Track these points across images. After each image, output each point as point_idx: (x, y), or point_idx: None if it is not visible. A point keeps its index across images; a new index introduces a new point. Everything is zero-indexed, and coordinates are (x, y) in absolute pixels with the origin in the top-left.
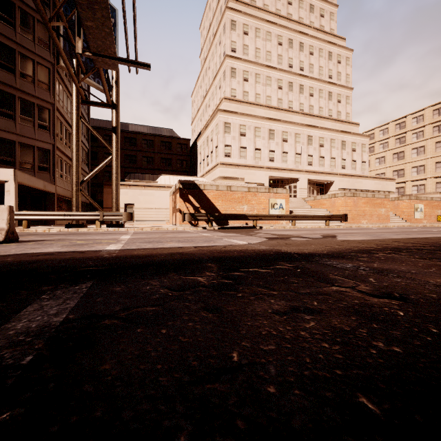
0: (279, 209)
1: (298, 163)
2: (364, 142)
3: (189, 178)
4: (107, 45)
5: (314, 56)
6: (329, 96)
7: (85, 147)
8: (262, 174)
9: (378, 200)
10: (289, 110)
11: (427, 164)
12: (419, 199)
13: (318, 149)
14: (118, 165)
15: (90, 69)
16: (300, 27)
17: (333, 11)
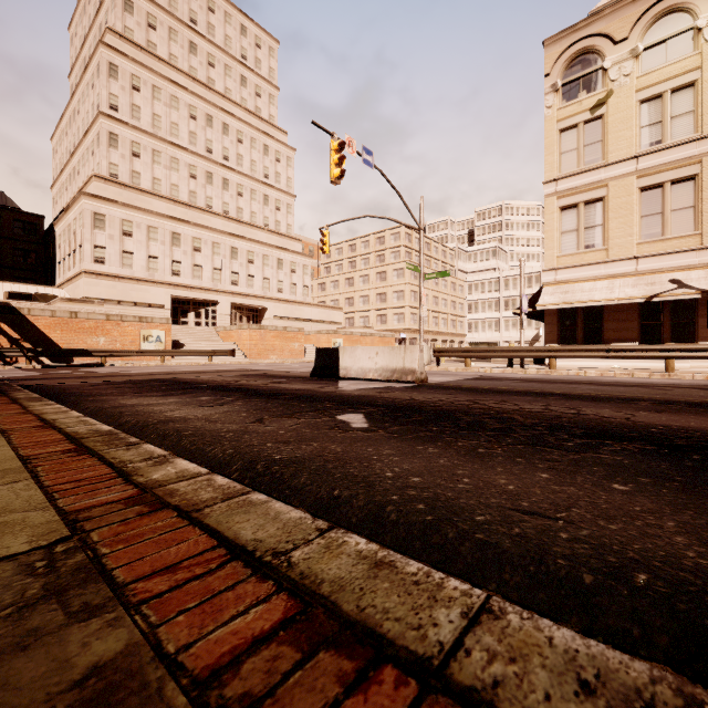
0: (156, 342)
1: (218, 281)
2: (306, 263)
3: (29, 287)
4: None
5: (244, 146)
6: (264, 199)
7: None
8: (161, 292)
9: (291, 334)
10: (206, 210)
11: (371, 295)
12: (339, 333)
13: (247, 266)
14: None
15: None
16: (226, 102)
17: (273, 93)
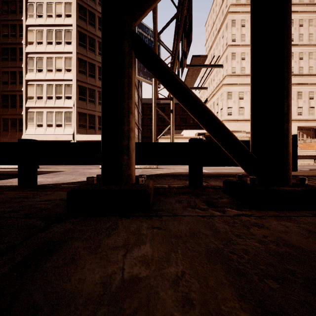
0: None
1: None
2: None
3: (201, 130)
4: (191, 84)
5: (304, 27)
6: None
7: (140, 117)
8: None
9: None
10: None
11: None
12: None
13: (308, 102)
14: (173, 130)
15: (148, 75)
16: None
17: None
